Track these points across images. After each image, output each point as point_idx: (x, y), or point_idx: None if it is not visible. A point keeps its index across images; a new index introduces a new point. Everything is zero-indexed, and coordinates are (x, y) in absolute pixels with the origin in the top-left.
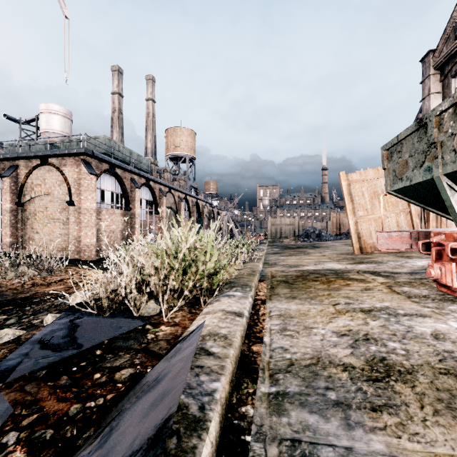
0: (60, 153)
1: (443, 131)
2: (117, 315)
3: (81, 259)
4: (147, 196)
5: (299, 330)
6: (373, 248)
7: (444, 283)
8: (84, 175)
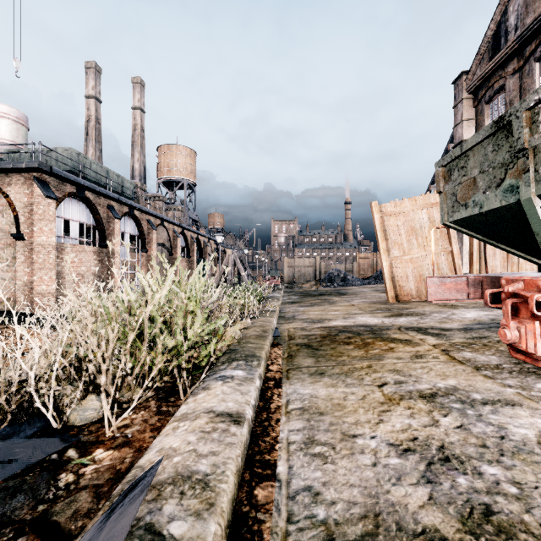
0: (1, 168)
1: (539, 131)
2: (19, 430)
3: (33, 313)
4: (131, 229)
5: (335, 443)
6: (410, 296)
7: (524, 349)
8: (38, 198)
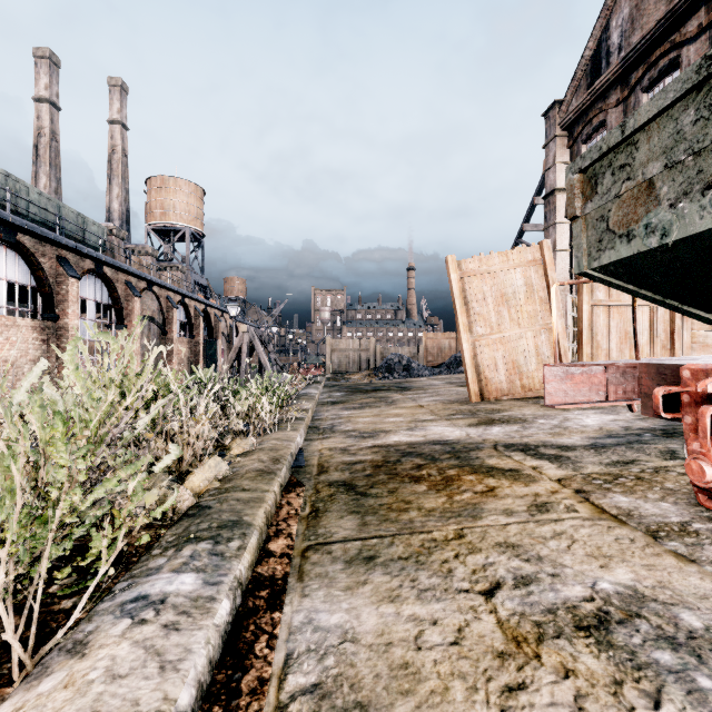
0: None
1: None
2: None
3: None
4: (99, 294)
5: None
6: (499, 391)
7: None
8: None
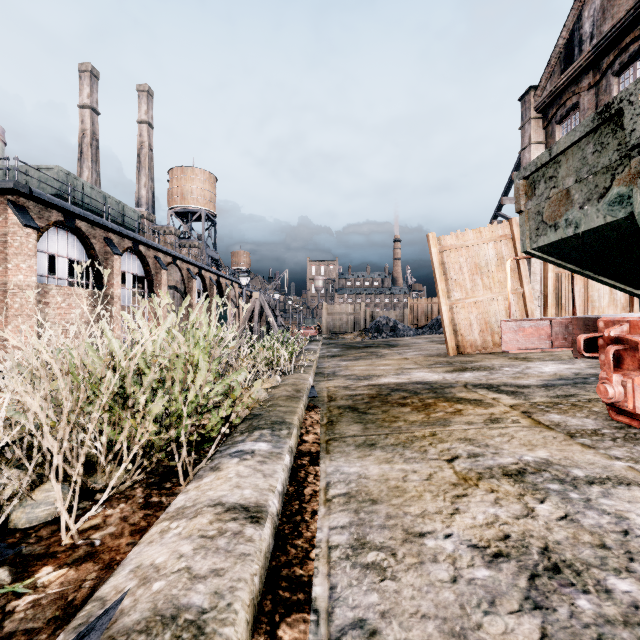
0: None
1: None
2: None
3: None
4: (135, 267)
5: (395, 547)
6: (474, 347)
7: (630, 410)
8: (14, 227)
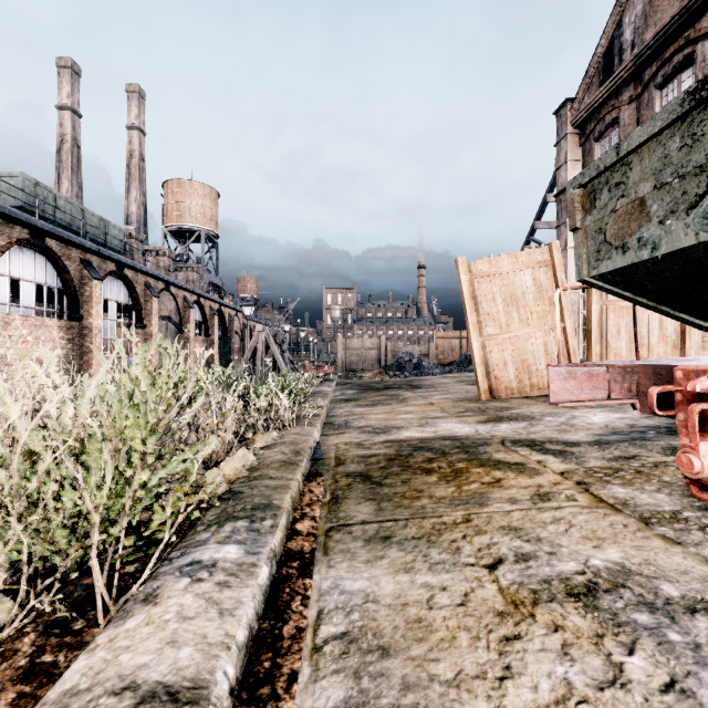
0: None
1: None
2: None
3: None
4: (119, 294)
5: None
6: (509, 390)
7: None
8: None
